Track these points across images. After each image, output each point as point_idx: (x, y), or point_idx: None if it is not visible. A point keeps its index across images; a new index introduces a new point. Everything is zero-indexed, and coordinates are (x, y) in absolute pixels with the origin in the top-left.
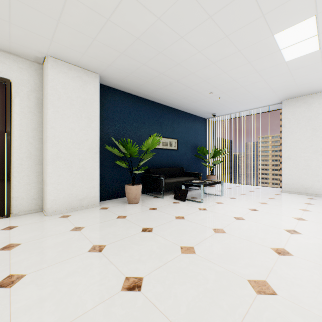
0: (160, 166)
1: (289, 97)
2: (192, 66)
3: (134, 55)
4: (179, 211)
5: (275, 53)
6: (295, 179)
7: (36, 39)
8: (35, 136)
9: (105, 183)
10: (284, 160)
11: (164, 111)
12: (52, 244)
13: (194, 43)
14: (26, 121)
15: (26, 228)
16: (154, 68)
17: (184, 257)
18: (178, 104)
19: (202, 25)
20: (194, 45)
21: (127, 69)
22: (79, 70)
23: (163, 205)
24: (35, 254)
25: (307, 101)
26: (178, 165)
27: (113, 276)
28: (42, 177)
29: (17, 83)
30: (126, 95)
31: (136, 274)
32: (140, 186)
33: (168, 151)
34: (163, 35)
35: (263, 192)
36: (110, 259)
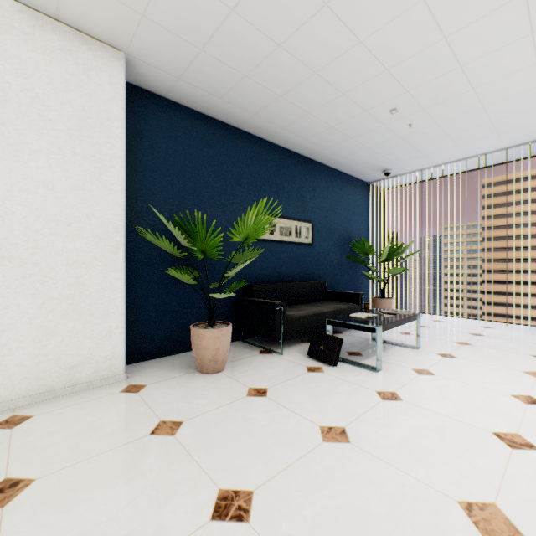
0: (275, 280)
1: None
2: (362, 12)
3: None
4: (328, 402)
5: None
6: None
7: None
8: None
9: (147, 319)
10: None
11: (285, 162)
12: None
13: None
14: None
15: None
16: (261, 23)
17: None
18: (315, 147)
19: None
20: None
21: (190, 31)
22: (66, 33)
23: (283, 377)
24: None
25: None
26: (313, 276)
27: None
28: None
29: None
30: (197, 118)
31: None
32: (227, 330)
33: (292, 247)
34: None
35: (508, 339)
36: None
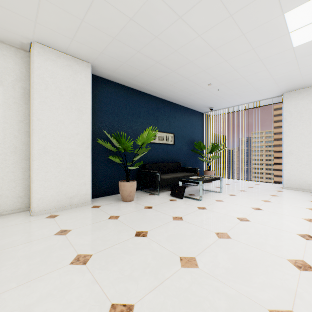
0: (156, 161)
1: (291, 89)
2: (190, 53)
3: (128, 40)
4: (177, 210)
5: (283, 37)
6: (297, 175)
7: (18, 21)
8: (21, 129)
9: (98, 179)
10: (285, 155)
11: (160, 105)
12: (30, 253)
13: (194, 24)
14: (11, 113)
15: (6, 231)
16: (150, 55)
17: (185, 272)
18: (175, 98)
19: (204, 2)
20: (194, 27)
21: (120, 57)
22: (69, 58)
23: (159, 202)
24: (6, 268)
25: (310, 93)
26: (174, 160)
27: (96, 303)
28: (28, 174)
29: (0, 72)
30: (120, 87)
31: (125, 299)
32: (135, 183)
33: (164, 146)
34: (159, 15)
35: (264, 189)
36: (95, 275)
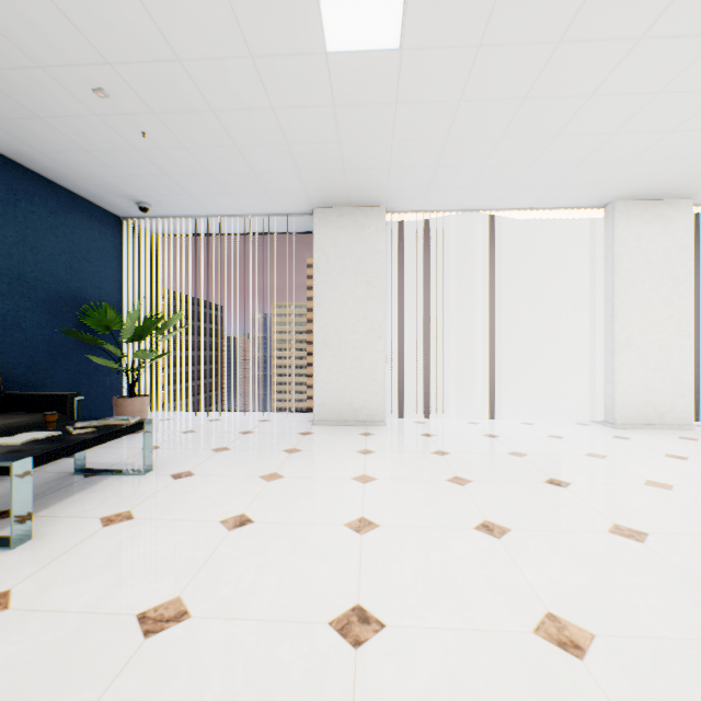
0: None
1: (328, 203)
2: None
3: None
4: None
5: None
6: (337, 391)
7: None
8: None
9: None
10: (318, 349)
11: None
12: None
13: None
14: None
15: None
16: None
17: None
18: None
19: None
20: None
21: None
22: None
23: None
24: None
25: (358, 221)
26: None
27: None
28: None
29: None
30: None
31: None
32: None
33: None
34: None
35: (276, 433)
36: None
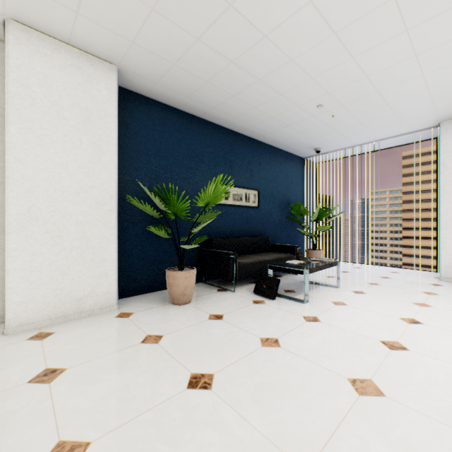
0: (229, 235)
1: None
2: (292, 41)
3: (178, 14)
4: (267, 323)
5: None
6: None
7: None
8: None
9: (132, 265)
10: (444, 225)
11: (237, 143)
12: None
13: None
14: None
15: None
16: (218, 48)
17: None
18: (260, 131)
19: None
20: None
21: (166, 52)
22: (76, 53)
23: (235, 307)
24: None
25: None
26: (259, 232)
27: None
28: (4, 257)
29: None
30: (169, 111)
31: None
32: (193, 273)
33: (242, 210)
34: None
35: (408, 281)
36: None
